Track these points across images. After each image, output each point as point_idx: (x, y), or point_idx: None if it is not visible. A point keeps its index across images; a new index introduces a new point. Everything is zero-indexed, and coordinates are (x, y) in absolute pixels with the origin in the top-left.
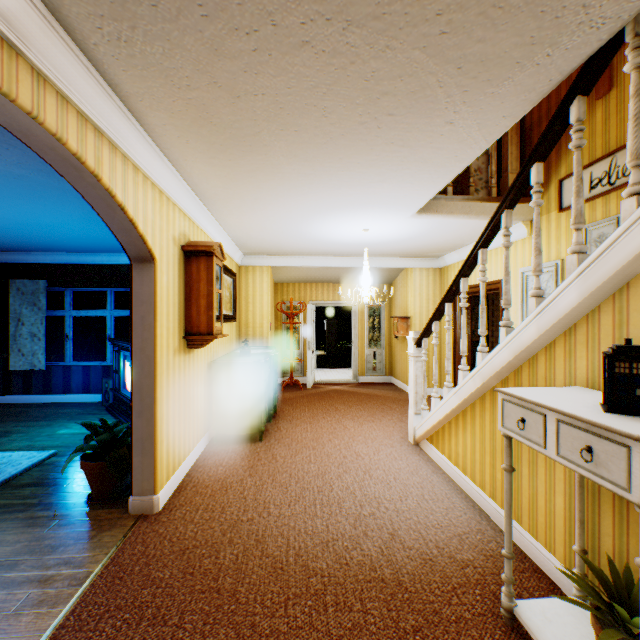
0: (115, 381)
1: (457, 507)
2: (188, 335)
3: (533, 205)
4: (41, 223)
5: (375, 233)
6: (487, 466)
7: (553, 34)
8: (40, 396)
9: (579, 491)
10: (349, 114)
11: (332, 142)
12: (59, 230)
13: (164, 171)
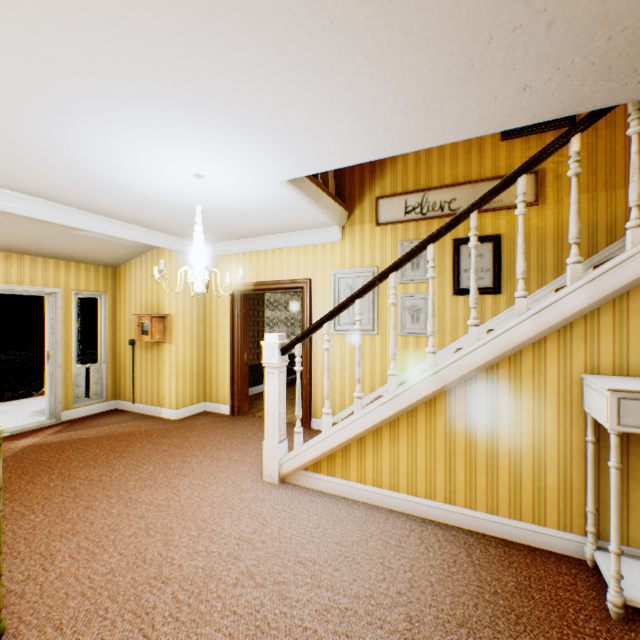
0: None
1: (424, 532)
2: None
3: (522, 213)
4: None
5: (200, 187)
6: (440, 472)
7: None
8: None
9: (594, 461)
10: None
11: None
12: None
13: None
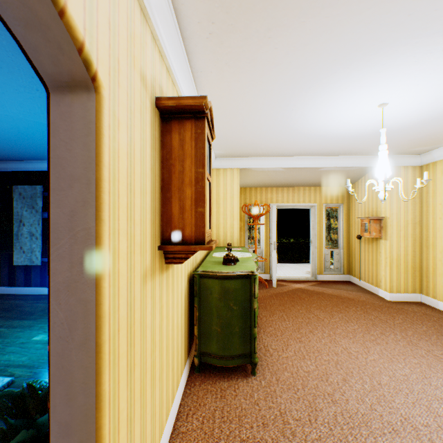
0: None
1: None
2: (165, 244)
3: None
4: (11, 116)
5: (388, 112)
6: None
7: None
8: (38, 288)
9: None
10: None
11: None
12: (35, 127)
13: None
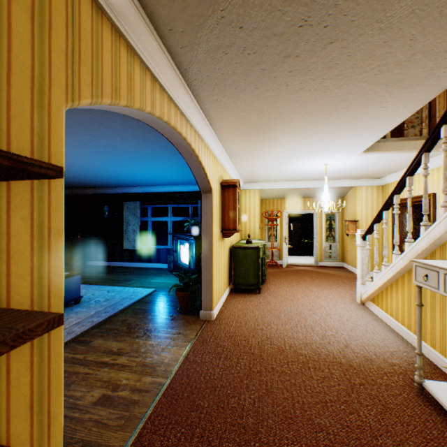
0: (174, 256)
1: (390, 338)
2: (223, 230)
3: (442, 151)
4: (145, 173)
5: (332, 166)
6: (412, 314)
7: (445, 64)
8: (137, 263)
9: None
10: (320, 111)
11: (309, 124)
12: (152, 176)
13: (216, 146)
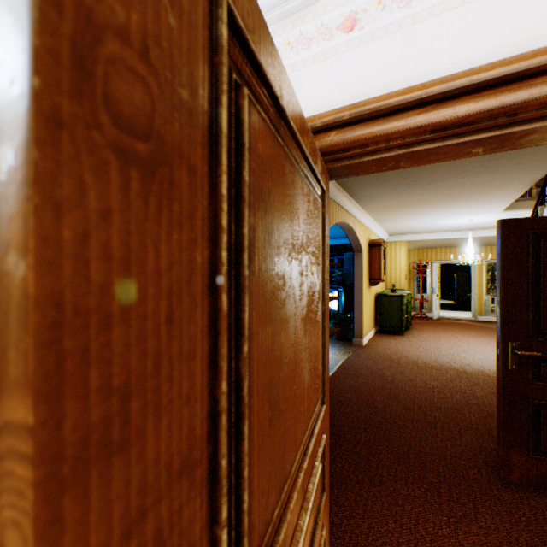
0: None
1: None
2: (370, 280)
3: None
4: None
5: (477, 220)
6: None
7: (516, 180)
8: None
9: None
10: (442, 199)
11: (437, 203)
12: None
13: (365, 218)
